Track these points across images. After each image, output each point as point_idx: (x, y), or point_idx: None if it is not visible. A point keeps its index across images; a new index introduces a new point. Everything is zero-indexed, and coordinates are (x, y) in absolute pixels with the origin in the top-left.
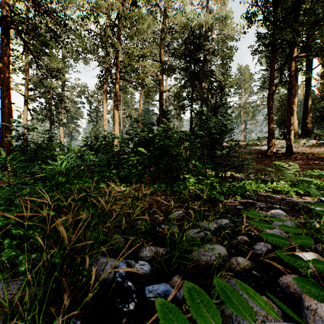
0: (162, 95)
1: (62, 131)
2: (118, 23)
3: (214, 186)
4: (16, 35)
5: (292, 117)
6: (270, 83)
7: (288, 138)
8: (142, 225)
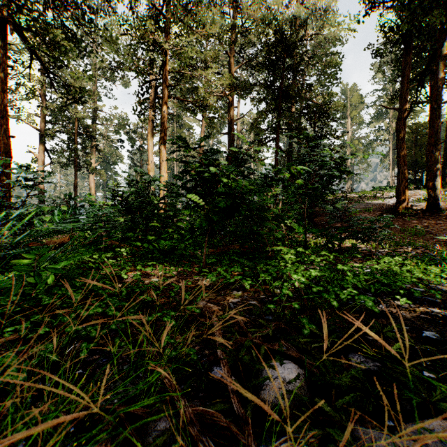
0: (232, 125)
1: (93, 181)
2: (165, 11)
3: (335, 269)
4: (12, 31)
5: (438, 153)
6: (400, 101)
7: (431, 187)
8: (168, 441)
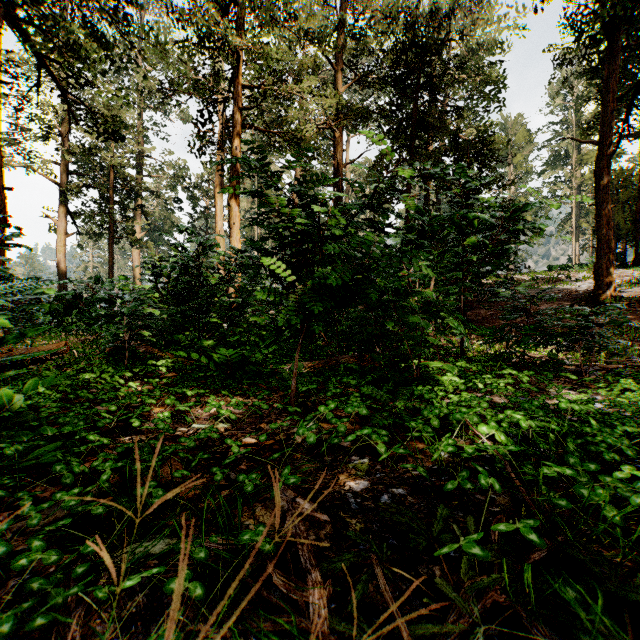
0: (340, 172)
1: (138, 258)
2: None
3: (547, 406)
4: (1, 23)
5: None
6: (601, 130)
7: None
8: None
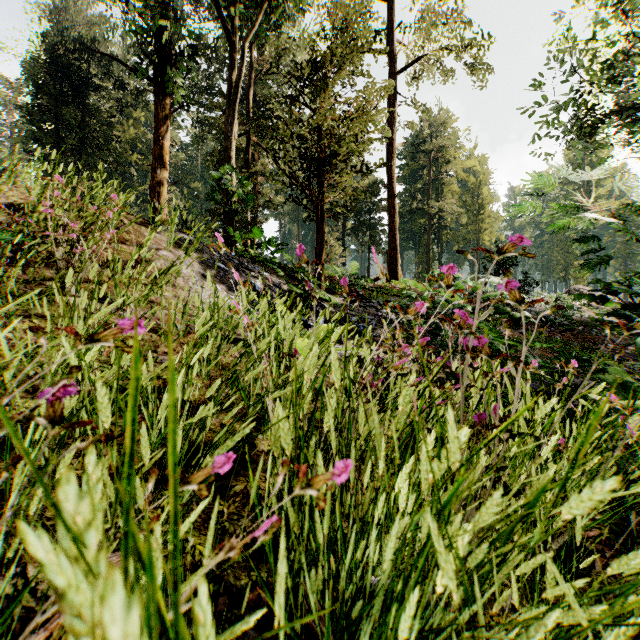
0: None
1: None
2: None
3: None
4: None
5: None
6: None
7: None
8: None
